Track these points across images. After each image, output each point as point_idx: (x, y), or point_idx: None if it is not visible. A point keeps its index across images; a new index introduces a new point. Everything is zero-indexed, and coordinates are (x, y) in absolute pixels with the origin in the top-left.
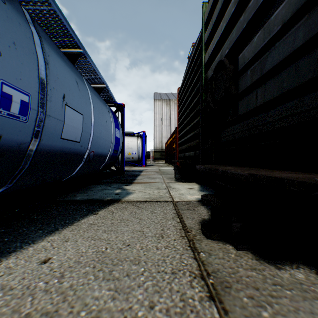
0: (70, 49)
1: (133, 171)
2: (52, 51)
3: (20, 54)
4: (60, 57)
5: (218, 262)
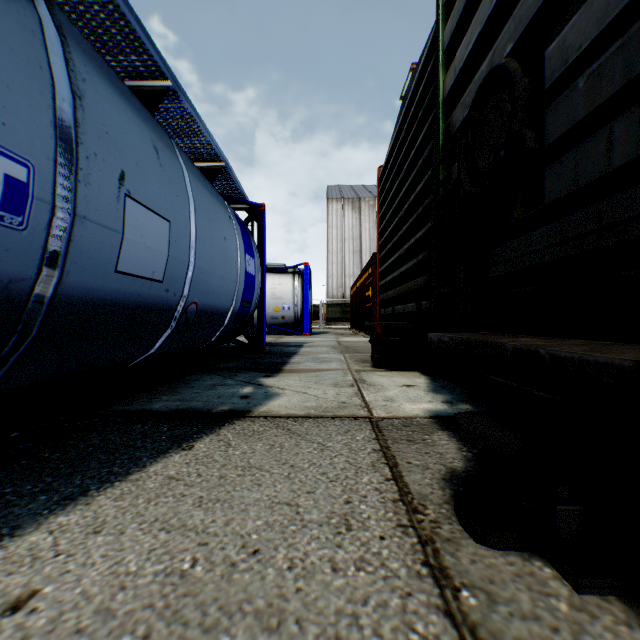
0: (145, 81)
1: (284, 345)
2: (96, 73)
3: (3, 65)
4: (115, 89)
5: (524, 632)
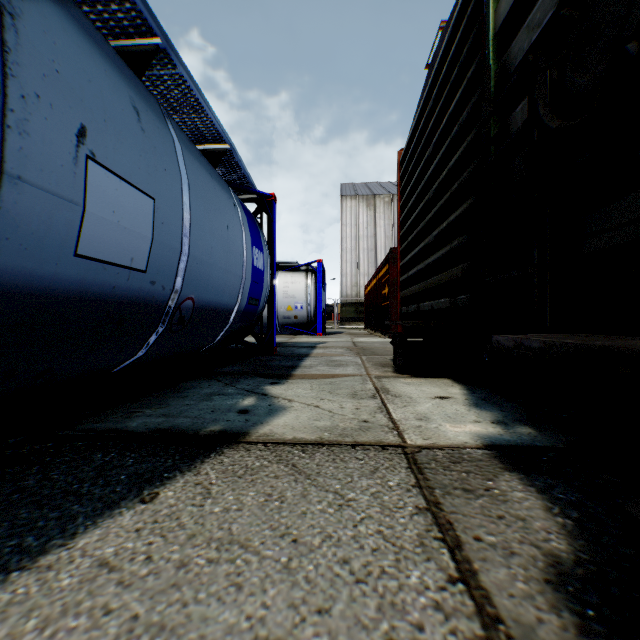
0: (131, 39)
1: (295, 346)
2: None
3: None
4: (78, 26)
5: None
